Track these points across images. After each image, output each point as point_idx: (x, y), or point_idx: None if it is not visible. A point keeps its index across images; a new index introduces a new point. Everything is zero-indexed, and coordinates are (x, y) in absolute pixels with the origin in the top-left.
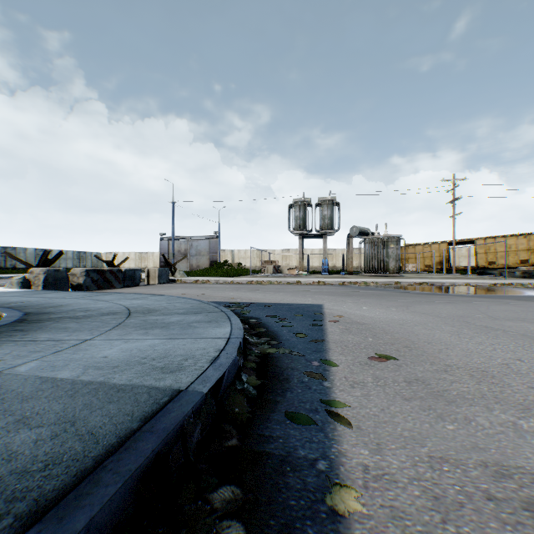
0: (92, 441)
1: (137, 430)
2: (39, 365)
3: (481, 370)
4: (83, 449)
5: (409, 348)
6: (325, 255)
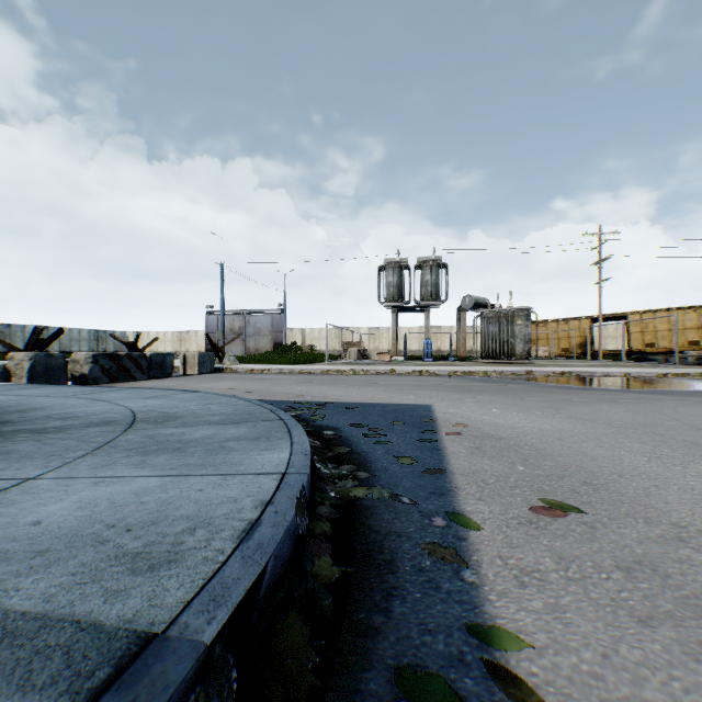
0: None
1: None
2: None
3: None
4: None
5: (591, 486)
6: (428, 335)
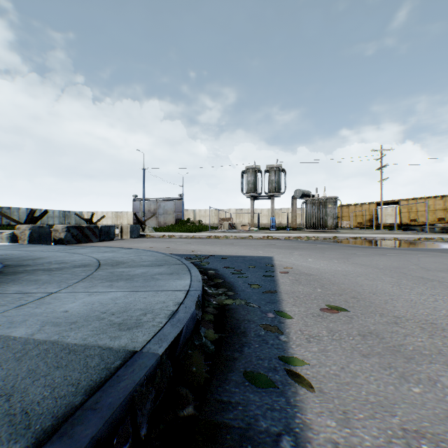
0: (22, 425)
1: (78, 406)
2: None
3: (429, 322)
4: (8, 437)
5: (356, 299)
6: (273, 214)
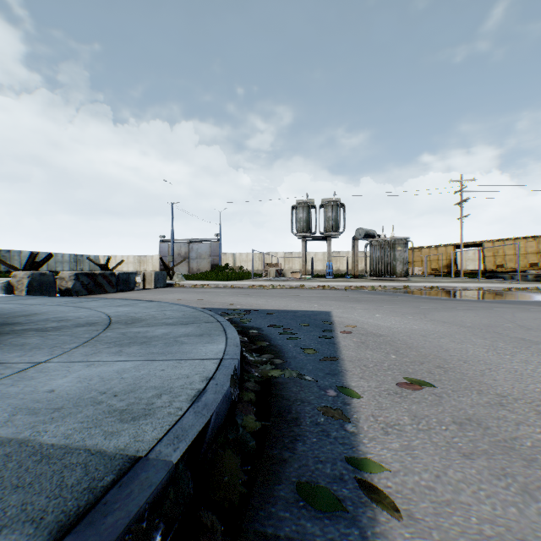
0: None
1: None
2: None
3: None
4: None
5: (443, 369)
6: (330, 258)
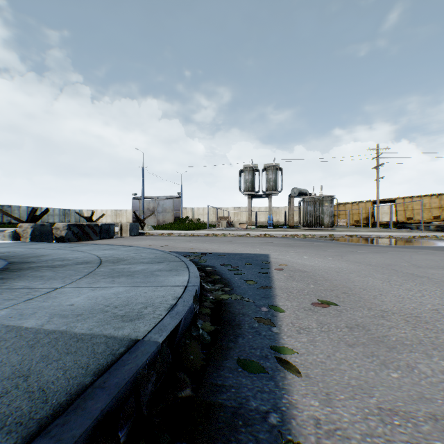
0: (41, 400)
1: (89, 385)
2: (9, 313)
3: (414, 315)
4: (29, 409)
5: (347, 294)
6: (270, 212)
